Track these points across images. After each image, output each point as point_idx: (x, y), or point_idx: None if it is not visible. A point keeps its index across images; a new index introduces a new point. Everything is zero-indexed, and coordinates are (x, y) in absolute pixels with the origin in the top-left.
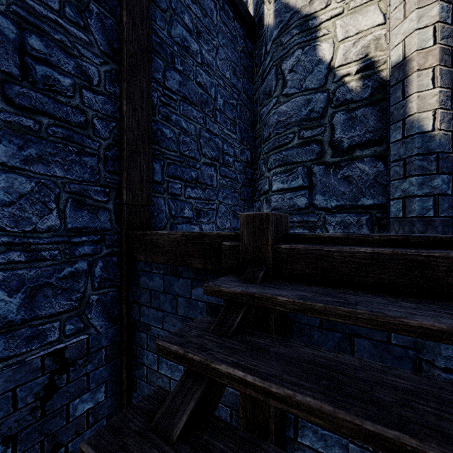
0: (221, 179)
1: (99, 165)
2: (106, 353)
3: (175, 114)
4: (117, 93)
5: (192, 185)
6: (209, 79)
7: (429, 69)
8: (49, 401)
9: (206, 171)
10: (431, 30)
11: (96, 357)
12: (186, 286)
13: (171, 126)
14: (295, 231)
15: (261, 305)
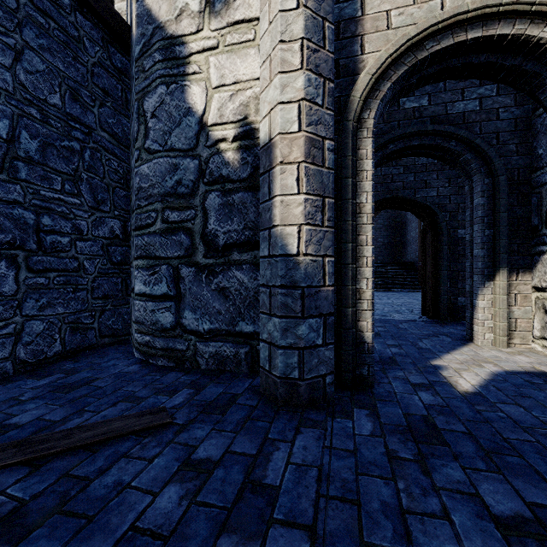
0: (32, 277)
1: None
2: None
3: None
4: None
5: None
6: None
7: (294, 164)
8: None
9: None
10: (296, 109)
11: None
12: None
13: None
14: (158, 363)
15: None
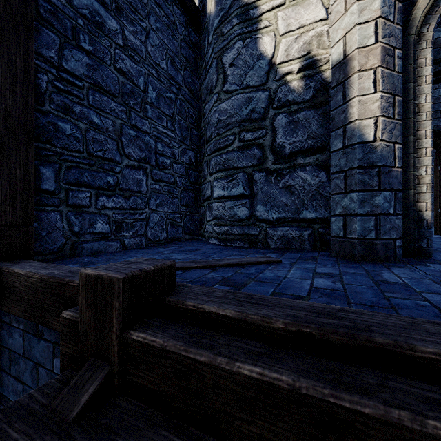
0: (153, 184)
1: None
2: None
3: (81, 104)
4: None
5: (109, 193)
6: (135, 66)
7: (370, 70)
8: None
9: (131, 175)
10: (372, 26)
11: None
12: (47, 352)
13: (73, 119)
14: (235, 245)
15: None
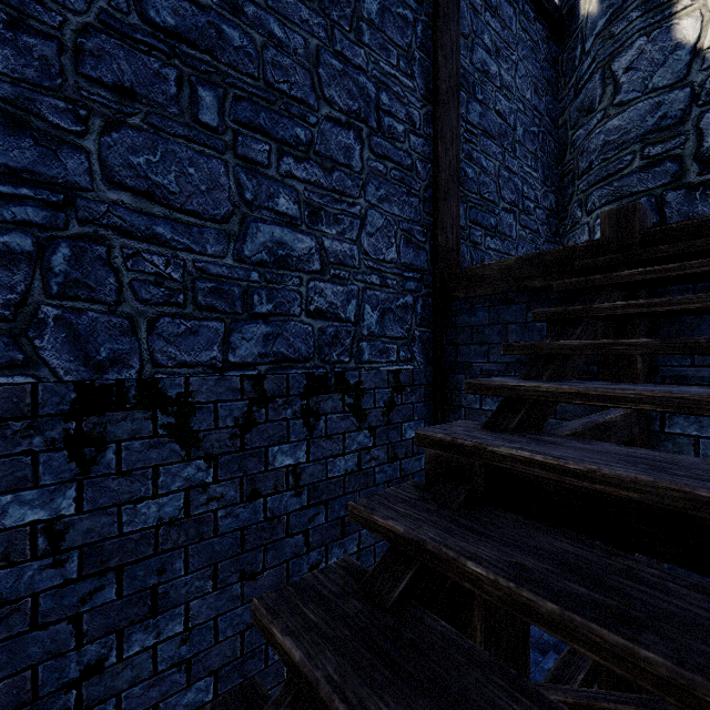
0: (520, 230)
1: (420, 206)
2: (424, 391)
3: (476, 151)
4: (431, 135)
5: (491, 234)
6: (507, 105)
7: None
8: (391, 413)
9: (504, 219)
10: None
11: (418, 392)
12: (520, 311)
13: (472, 165)
14: None
15: (640, 259)
